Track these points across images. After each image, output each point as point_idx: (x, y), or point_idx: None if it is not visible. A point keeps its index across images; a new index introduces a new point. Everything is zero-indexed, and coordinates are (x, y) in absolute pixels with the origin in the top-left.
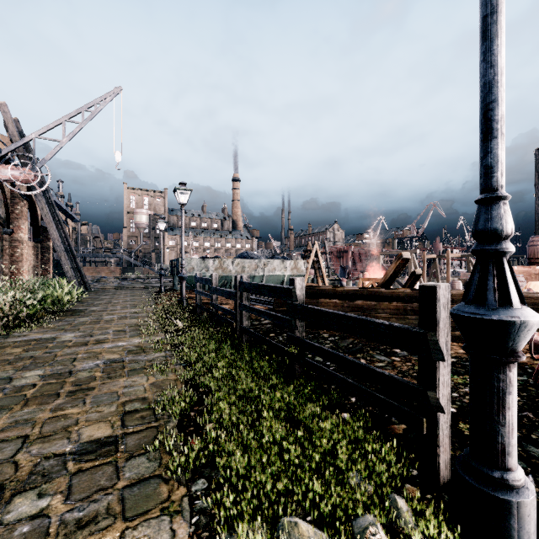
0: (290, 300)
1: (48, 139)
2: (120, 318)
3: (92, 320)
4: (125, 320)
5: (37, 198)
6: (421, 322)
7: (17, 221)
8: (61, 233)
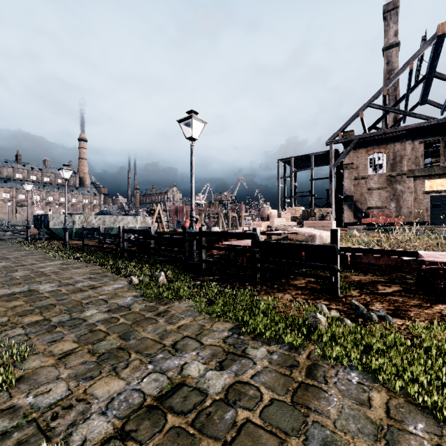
0: (149, 234)
1: None
2: (23, 256)
3: None
4: (29, 256)
5: None
6: (183, 235)
7: None
8: None
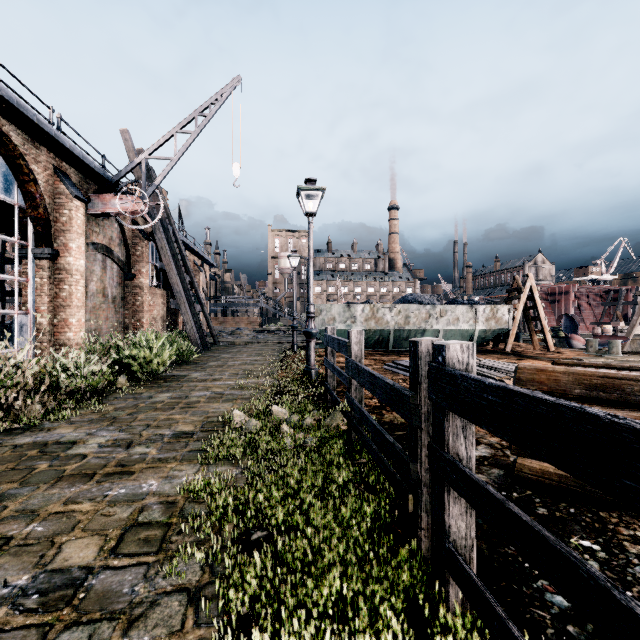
0: None
1: (158, 158)
2: (210, 399)
3: (170, 400)
4: (214, 404)
5: (157, 236)
6: None
7: (138, 264)
8: (184, 277)
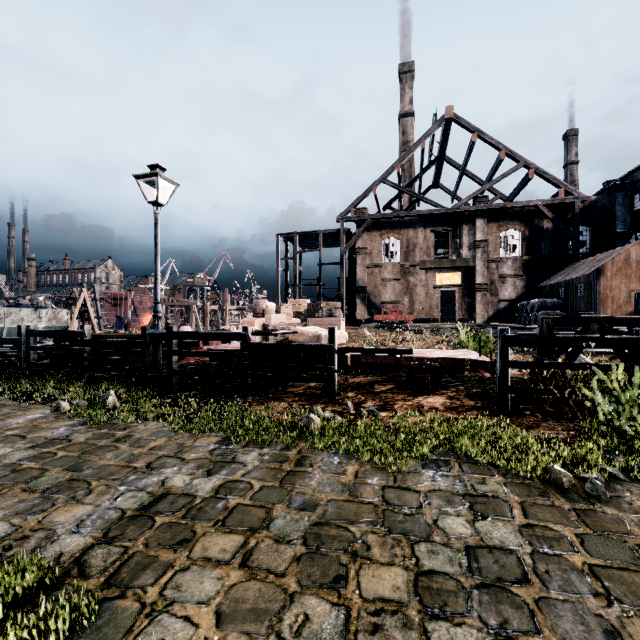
0: (82, 337)
1: None
2: None
3: None
4: None
5: None
6: (142, 338)
7: None
8: None
